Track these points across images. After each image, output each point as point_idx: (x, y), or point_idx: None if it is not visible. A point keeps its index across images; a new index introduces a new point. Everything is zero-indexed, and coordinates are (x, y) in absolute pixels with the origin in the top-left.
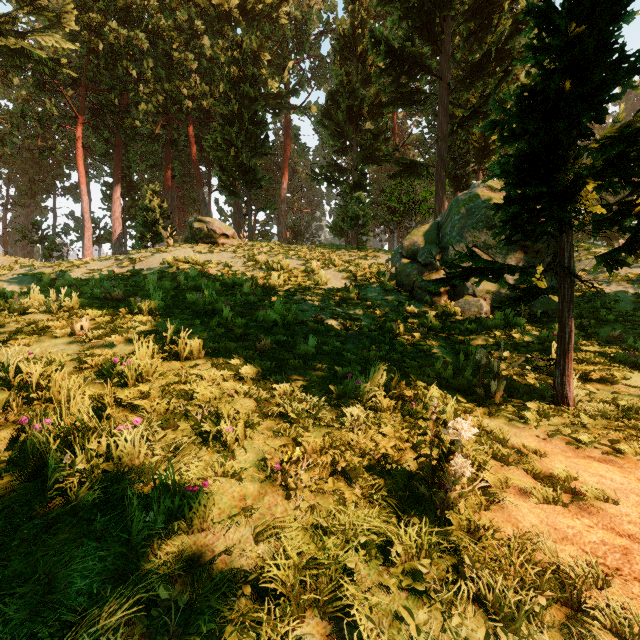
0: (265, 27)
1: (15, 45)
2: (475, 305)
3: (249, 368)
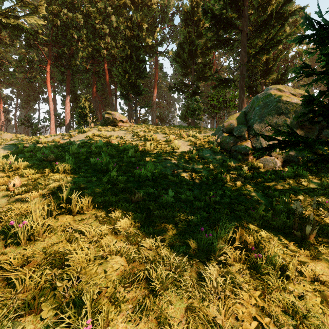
0: (144, 10)
1: (13, 22)
2: (272, 162)
3: (124, 221)
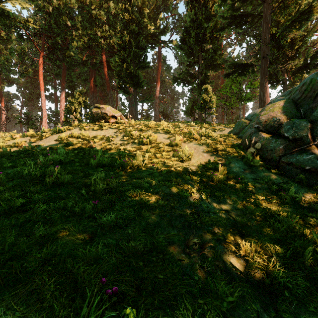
0: None
1: None
2: None
3: None
